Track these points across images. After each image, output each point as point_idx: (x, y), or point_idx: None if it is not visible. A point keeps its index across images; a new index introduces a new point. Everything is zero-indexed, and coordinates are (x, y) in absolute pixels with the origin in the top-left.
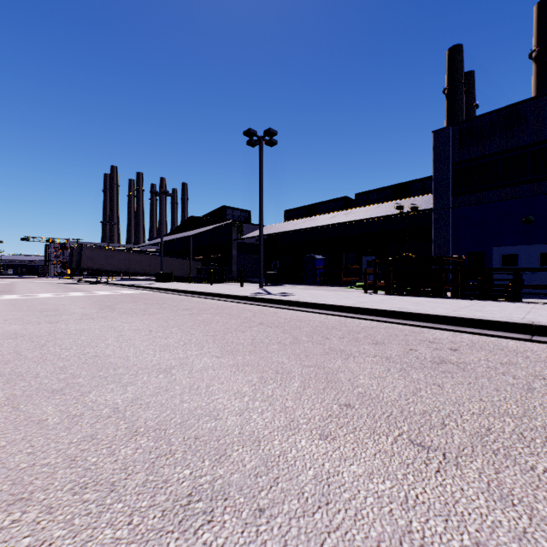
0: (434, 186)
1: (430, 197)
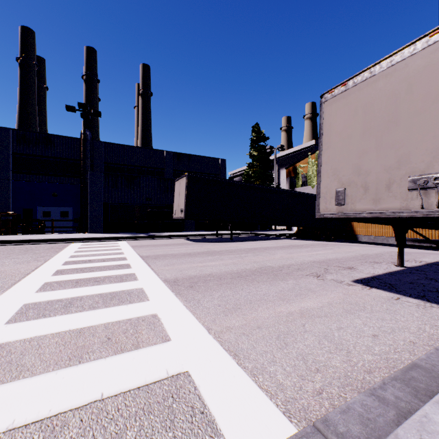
0: None
1: None
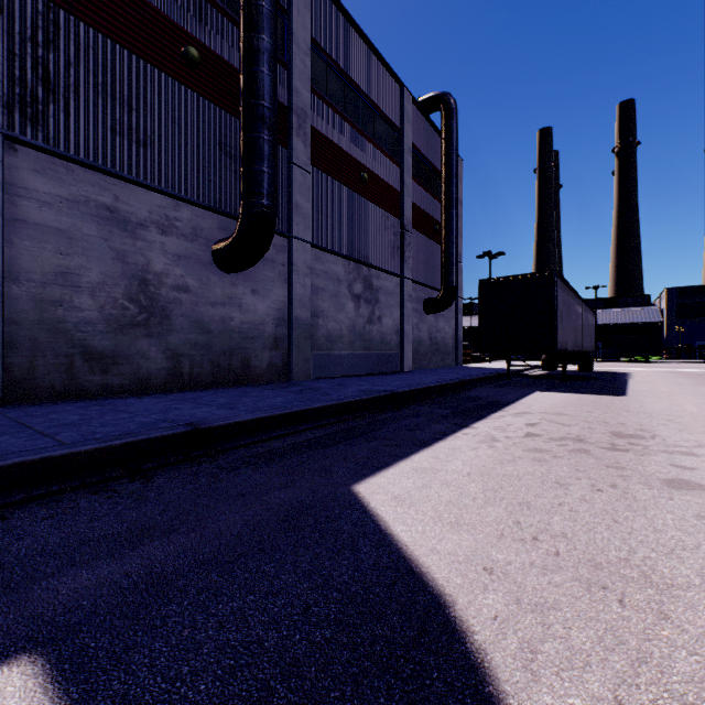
0: (666, 313)
1: (645, 312)
